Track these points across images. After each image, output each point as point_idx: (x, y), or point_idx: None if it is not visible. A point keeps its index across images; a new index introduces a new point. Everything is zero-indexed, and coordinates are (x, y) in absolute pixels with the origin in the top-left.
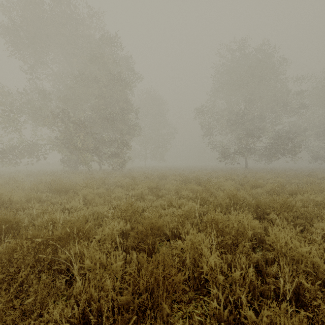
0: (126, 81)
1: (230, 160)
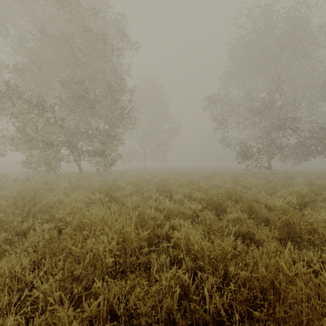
0: (111, 43)
1: (251, 160)
